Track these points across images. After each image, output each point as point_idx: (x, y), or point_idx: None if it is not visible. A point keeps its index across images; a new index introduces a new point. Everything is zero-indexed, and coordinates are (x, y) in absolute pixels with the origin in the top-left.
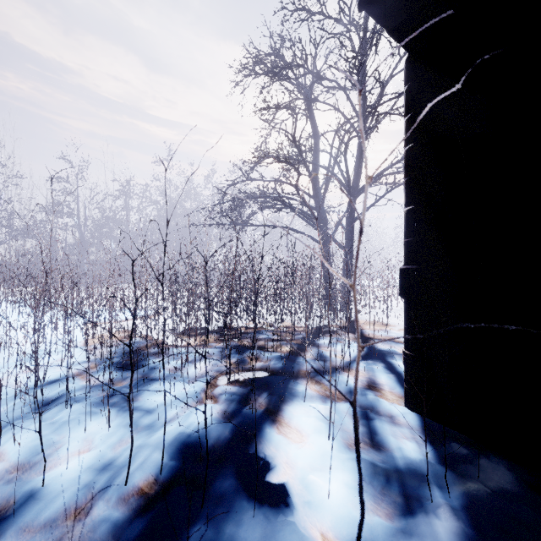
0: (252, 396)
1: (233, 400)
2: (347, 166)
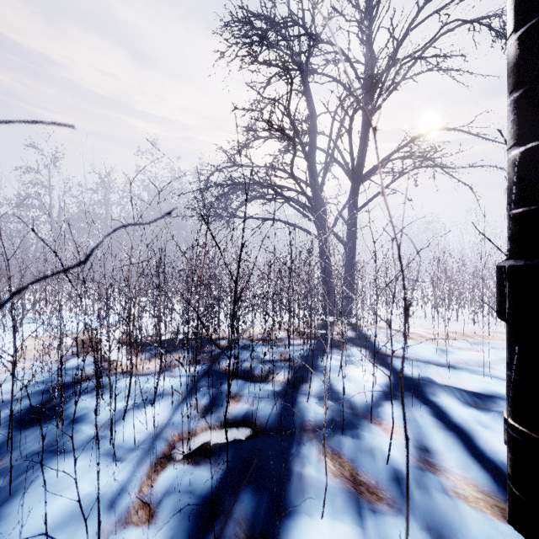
0: (223, 498)
1: (186, 515)
2: (351, 145)
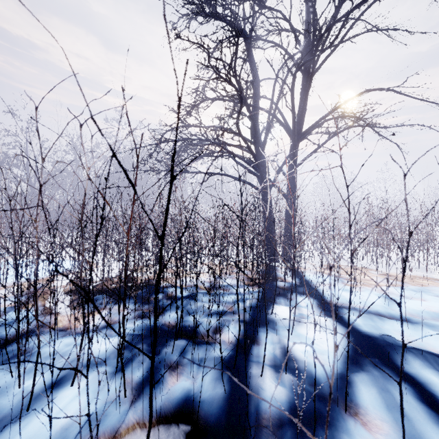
0: None
1: None
2: (293, 103)
